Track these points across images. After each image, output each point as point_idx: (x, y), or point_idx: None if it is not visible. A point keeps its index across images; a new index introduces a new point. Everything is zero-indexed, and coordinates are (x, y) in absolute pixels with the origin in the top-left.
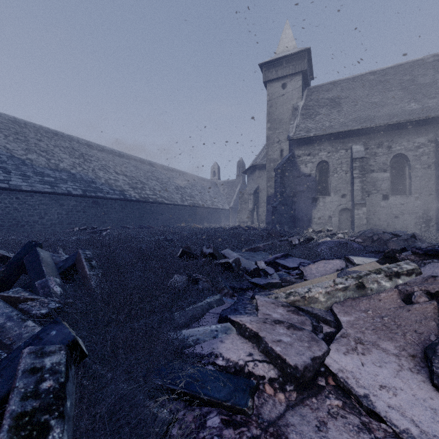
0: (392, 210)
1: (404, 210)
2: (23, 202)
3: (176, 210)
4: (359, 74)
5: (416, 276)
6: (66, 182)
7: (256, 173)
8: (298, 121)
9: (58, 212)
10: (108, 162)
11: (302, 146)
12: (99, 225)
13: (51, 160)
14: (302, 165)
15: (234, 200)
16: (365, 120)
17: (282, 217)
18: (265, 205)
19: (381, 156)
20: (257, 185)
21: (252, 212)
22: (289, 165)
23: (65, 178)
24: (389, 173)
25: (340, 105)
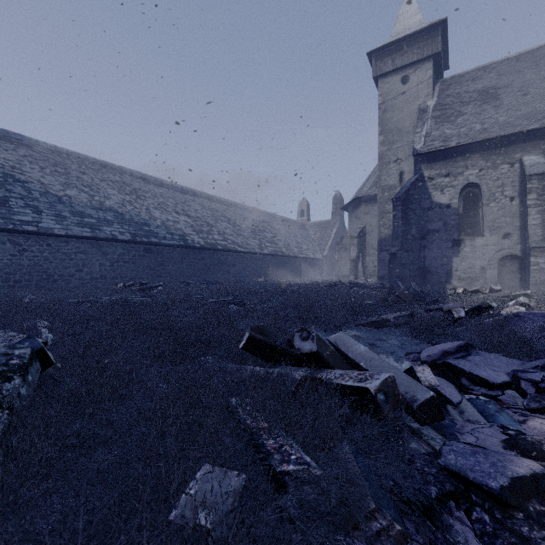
0: None
1: None
2: (56, 249)
3: (253, 261)
4: (528, 49)
5: None
6: (111, 224)
7: (362, 209)
8: (427, 128)
9: (100, 263)
10: (167, 200)
11: (435, 163)
12: (152, 280)
13: (95, 197)
14: (436, 191)
15: (329, 247)
16: (544, 115)
17: (405, 269)
18: (375, 252)
19: None
20: (363, 225)
21: (356, 263)
22: (415, 192)
23: (111, 218)
24: None
25: (498, 98)
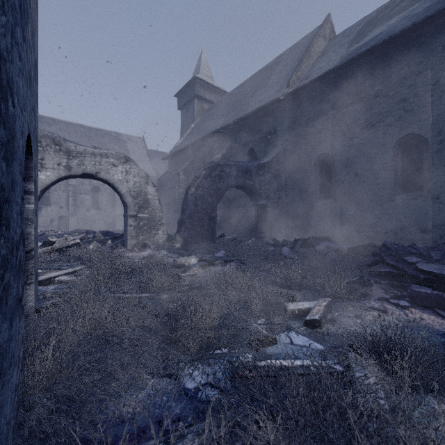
0: (92, 218)
1: (98, 218)
2: None
3: None
4: (74, 122)
5: (78, 235)
6: None
7: None
8: None
9: None
10: None
11: None
12: None
13: None
14: None
15: None
16: None
17: None
18: None
19: (86, 185)
20: None
21: None
22: None
23: None
24: (90, 196)
25: None
